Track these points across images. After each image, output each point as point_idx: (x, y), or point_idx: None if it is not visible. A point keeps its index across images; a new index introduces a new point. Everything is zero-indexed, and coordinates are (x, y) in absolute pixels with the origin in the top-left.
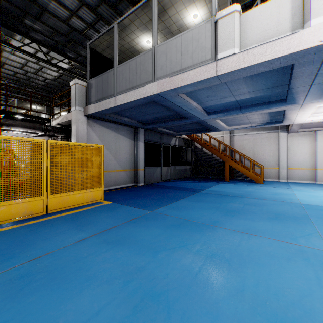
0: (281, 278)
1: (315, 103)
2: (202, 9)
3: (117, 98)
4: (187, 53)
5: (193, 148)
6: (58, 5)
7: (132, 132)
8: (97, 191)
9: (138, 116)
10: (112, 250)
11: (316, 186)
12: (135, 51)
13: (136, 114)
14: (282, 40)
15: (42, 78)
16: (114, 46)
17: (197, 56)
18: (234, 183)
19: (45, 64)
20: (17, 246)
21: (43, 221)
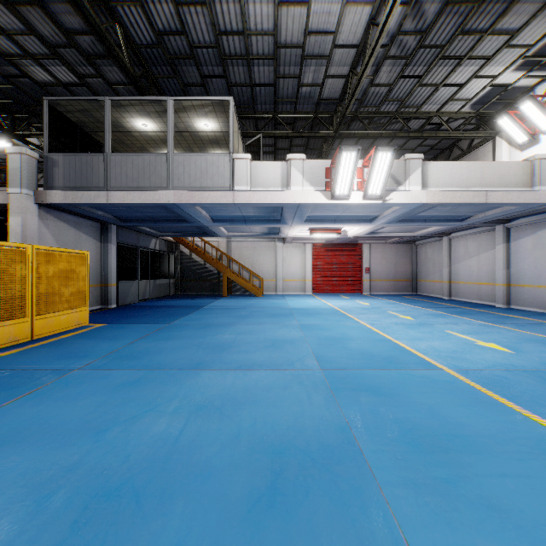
0: (275, 333)
1: (299, 226)
2: (214, 123)
3: (113, 194)
4: (207, 174)
5: (177, 254)
6: None
7: (98, 230)
8: (82, 312)
9: (122, 212)
10: (169, 341)
11: (305, 296)
12: (121, 126)
13: (121, 210)
14: (276, 193)
15: None
16: (105, 126)
17: (217, 181)
18: (235, 298)
19: None
20: (72, 353)
21: (50, 343)
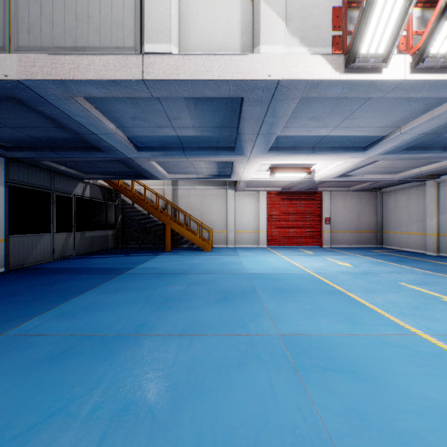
0: (231, 408)
1: (260, 159)
2: None
3: None
4: (89, 20)
5: (118, 203)
6: None
7: None
8: None
9: None
10: None
11: (260, 250)
12: None
13: None
14: (231, 58)
15: None
16: None
17: (109, 34)
18: (178, 254)
19: None
20: None
21: None
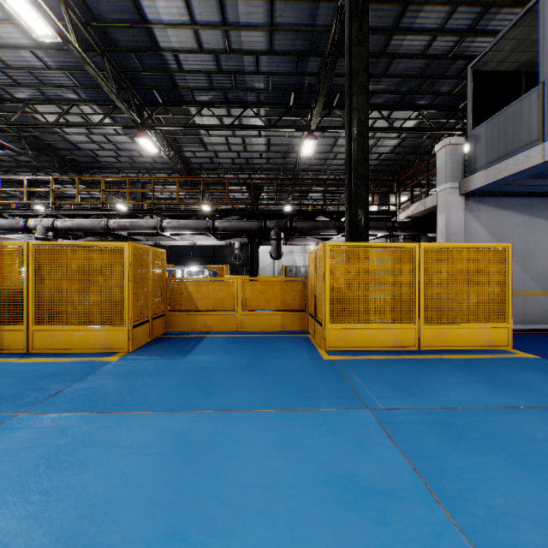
0: None
1: None
2: None
3: None
4: None
5: None
6: (415, 36)
7: None
8: (497, 329)
9: None
10: None
11: None
12: None
13: None
14: None
15: (375, 156)
16: (538, 41)
17: None
18: None
19: (382, 134)
20: (411, 383)
21: (422, 360)
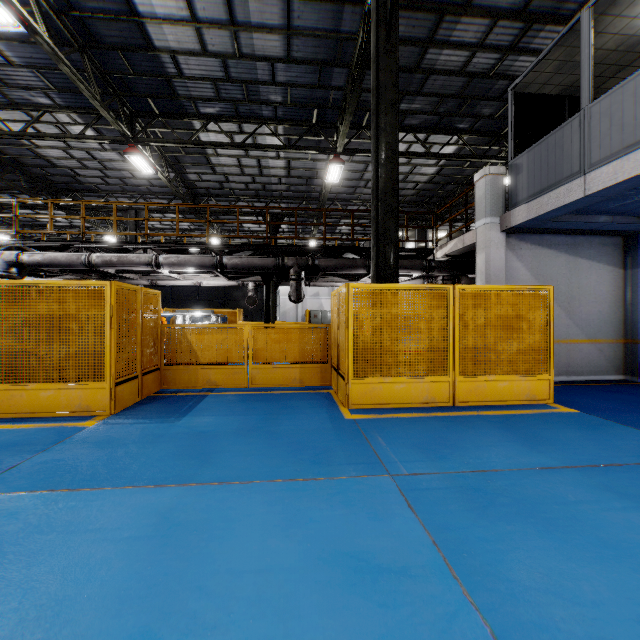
0: None
1: None
2: None
3: (592, 177)
4: None
5: None
6: (452, 50)
7: (616, 249)
8: (538, 381)
9: None
10: (638, 513)
11: None
12: (637, 41)
13: (639, 200)
14: None
15: (411, 186)
16: (581, 63)
17: None
18: None
19: (418, 160)
20: (441, 444)
21: (456, 417)
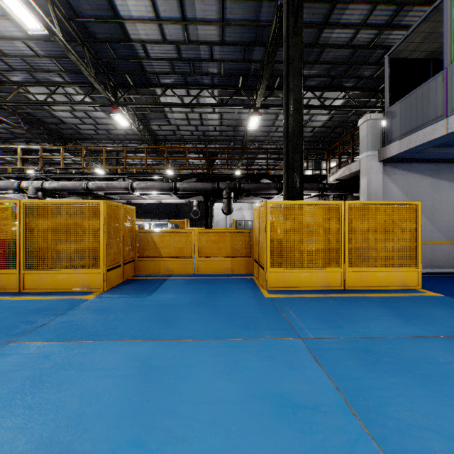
0: None
1: None
2: None
3: (452, 119)
4: None
5: None
6: (342, 29)
7: None
8: (409, 272)
9: None
10: None
11: None
12: None
13: None
14: None
15: (309, 129)
16: (443, 34)
17: None
18: None
19: (315, 111)
20: (337, 317)
21: (346, 298)
